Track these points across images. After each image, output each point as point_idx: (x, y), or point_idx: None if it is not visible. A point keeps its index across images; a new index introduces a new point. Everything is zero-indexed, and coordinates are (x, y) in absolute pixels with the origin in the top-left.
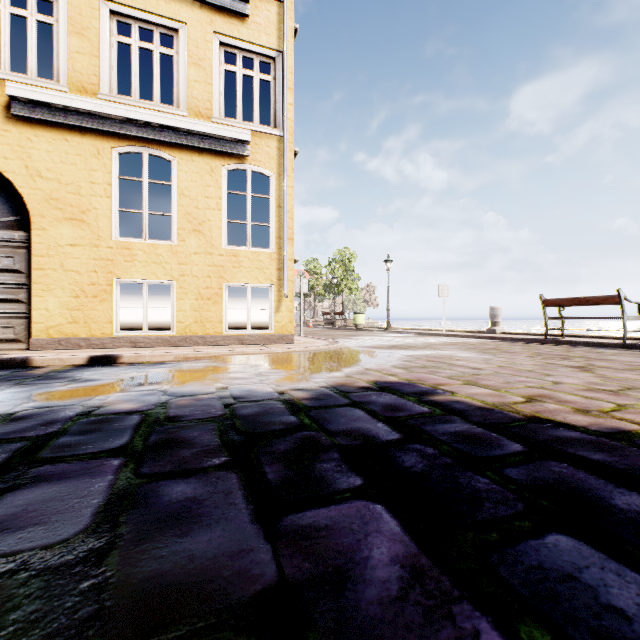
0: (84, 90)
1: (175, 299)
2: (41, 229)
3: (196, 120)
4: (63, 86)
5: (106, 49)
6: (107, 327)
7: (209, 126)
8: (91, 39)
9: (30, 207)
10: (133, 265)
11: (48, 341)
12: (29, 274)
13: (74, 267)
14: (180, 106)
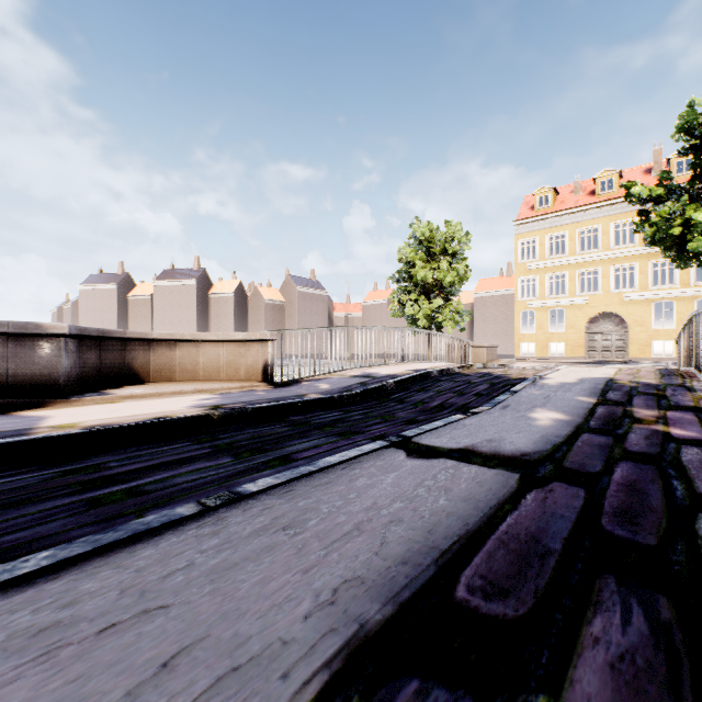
0: (643, 289)
1: (674, 346)
2: (630, 329)
3: (683, 289)
4: (637, 289)
5: (649, 274)
6: (650, 355)
7: (688, 290)
8: (645, 274)
9: (627, 323)
10: (658, 336)
11: (632, 358)
12: (625, 340)
13: (640, 338)
14: (676, 284)
